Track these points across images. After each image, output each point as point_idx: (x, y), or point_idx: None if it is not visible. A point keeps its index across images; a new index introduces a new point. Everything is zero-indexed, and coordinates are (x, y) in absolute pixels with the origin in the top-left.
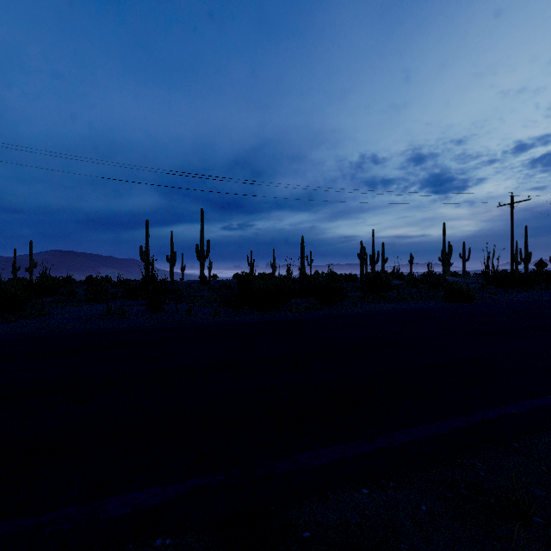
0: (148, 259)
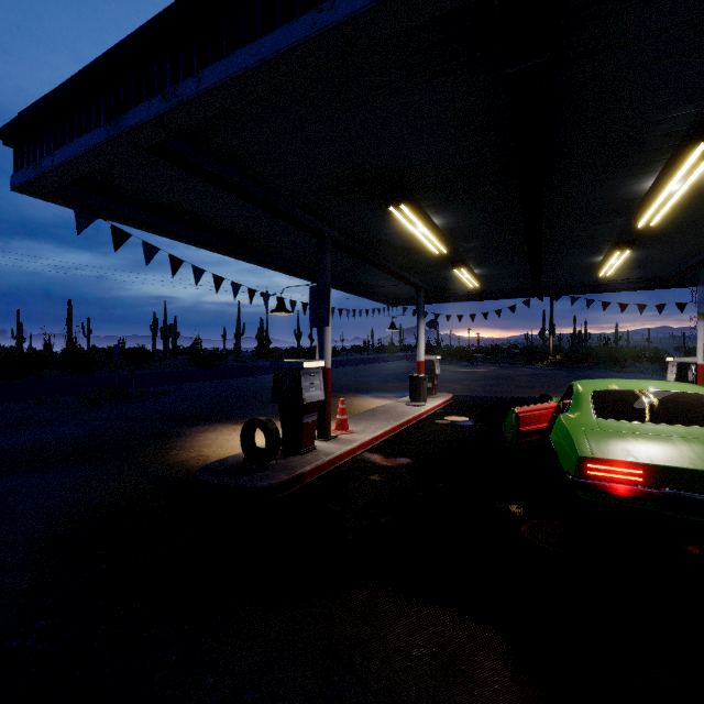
0: None
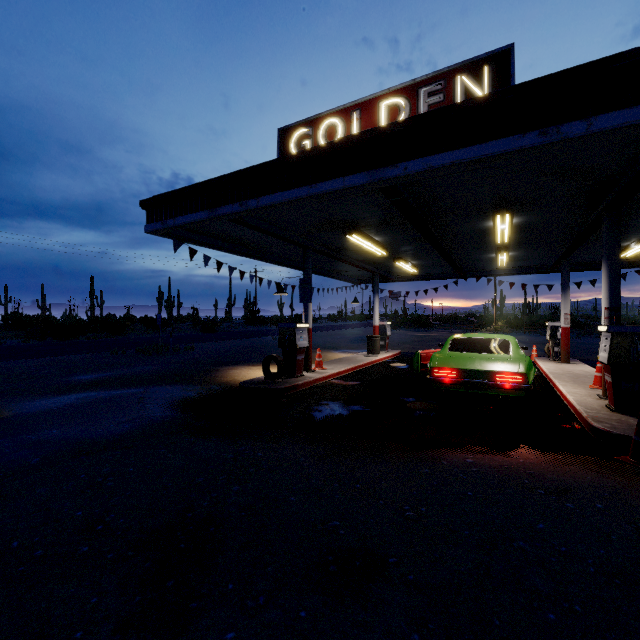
0: None
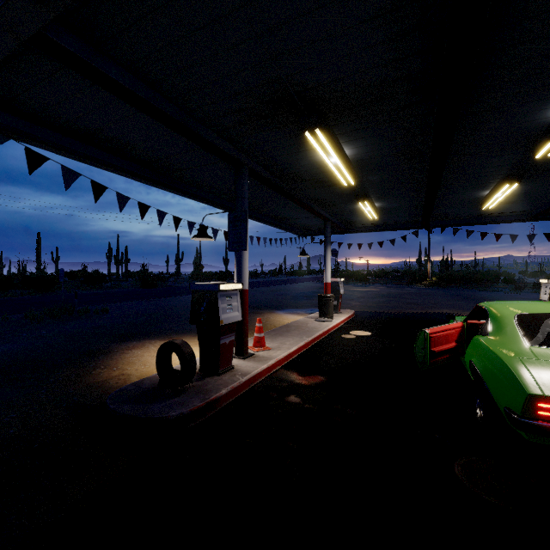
0: None
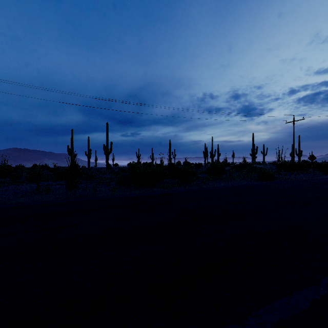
0: (73, 154)
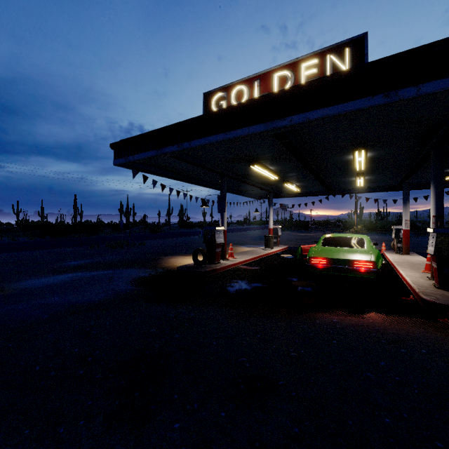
0: None
